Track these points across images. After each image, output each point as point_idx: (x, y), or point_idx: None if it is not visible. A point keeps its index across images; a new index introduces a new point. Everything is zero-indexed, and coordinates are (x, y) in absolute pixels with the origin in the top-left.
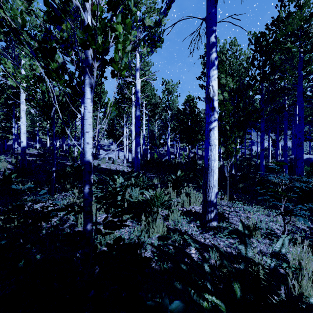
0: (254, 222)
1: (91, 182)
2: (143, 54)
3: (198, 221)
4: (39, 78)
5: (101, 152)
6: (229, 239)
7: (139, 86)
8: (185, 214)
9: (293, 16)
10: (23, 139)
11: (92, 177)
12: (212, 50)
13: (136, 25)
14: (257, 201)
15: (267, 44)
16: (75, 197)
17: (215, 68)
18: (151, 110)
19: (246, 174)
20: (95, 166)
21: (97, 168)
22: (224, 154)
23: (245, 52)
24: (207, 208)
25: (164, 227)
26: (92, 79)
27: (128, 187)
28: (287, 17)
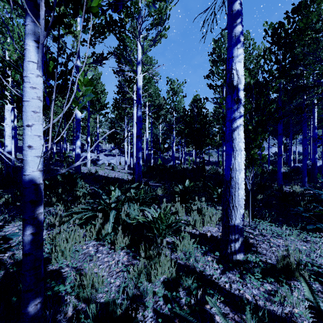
0: (298, 258)
1: (37, 221)
2: (146, 48)
3: (217, 252)
4: (9, 64)
5: (102, 157)
6: (266, 286)
7: (140, 82)
8: (198, 242)
9: (319, 0)
10: (8, 142)
11: (42, 210)
12: (236, 22)
13: (137, 11)
14: (284, 218)
15: (286, 35)
16: (57, 216)
17: (240, 46)
18: (155, 112)
19: (263, 183)
20: (92, 173)
21: (93, 176)
22: (245, 161)
23: (259, 47)
24: (230, 235)
25: (172, 266)
26: (35, 22)
27: (126, 201)
28: (313, 2)
